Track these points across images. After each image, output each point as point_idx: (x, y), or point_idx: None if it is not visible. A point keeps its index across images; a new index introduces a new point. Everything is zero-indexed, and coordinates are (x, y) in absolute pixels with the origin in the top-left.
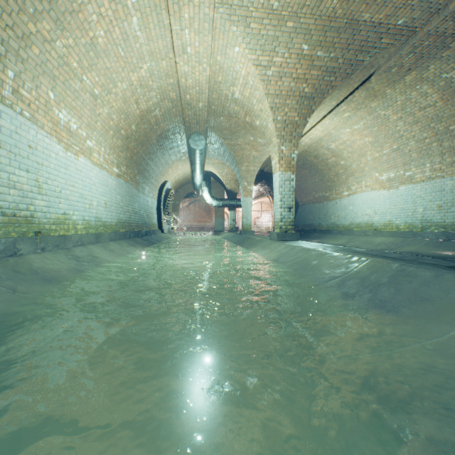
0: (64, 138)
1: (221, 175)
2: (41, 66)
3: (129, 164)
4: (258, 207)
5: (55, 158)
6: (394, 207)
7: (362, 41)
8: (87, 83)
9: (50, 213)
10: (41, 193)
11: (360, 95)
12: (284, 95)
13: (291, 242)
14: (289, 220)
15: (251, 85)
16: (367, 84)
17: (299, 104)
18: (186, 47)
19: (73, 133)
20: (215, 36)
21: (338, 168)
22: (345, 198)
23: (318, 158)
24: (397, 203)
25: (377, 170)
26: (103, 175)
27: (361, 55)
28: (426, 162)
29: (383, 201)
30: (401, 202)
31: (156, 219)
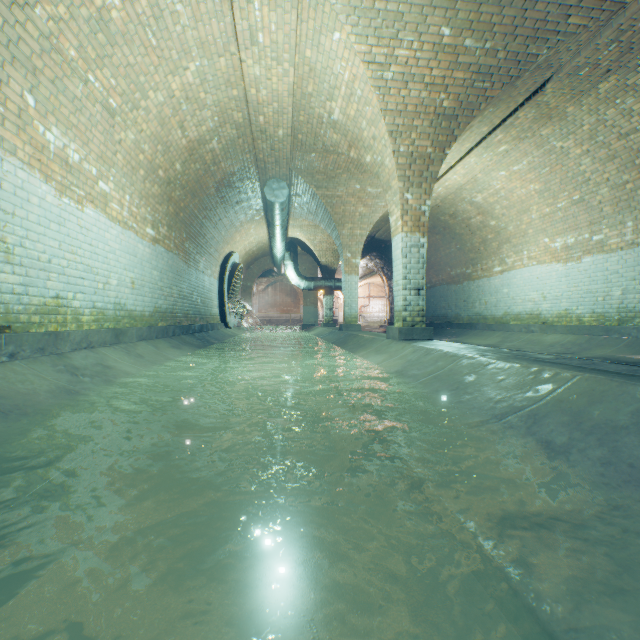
0: (56, 175)
1: (312, 244)
2: (8, 47)
3: (172, 224)
4: (365, 291)
5: (38, 206)
6: (575, 288)
7: (537, 21)
8: (95, 87)
9: (28, 296)
10: (11, 262)
11: (527, 116)
12: (411, 112)
13: (421, 343)
14: (418, 307)
15: (359, 97)
16: (540, 96)
17: (434, 126)
18: (256, 34)
19: (73, 167)
20: (303, 14)
21: (485, 232)
22: (496, 276)
23: (455, 218)
24: (578, 283)
25: (547, 233)
26: (128, 238)
27: (534, 46)
28: (627, 219)
29: (557, 280)
30: (585, 282)
31: (217, 307)
